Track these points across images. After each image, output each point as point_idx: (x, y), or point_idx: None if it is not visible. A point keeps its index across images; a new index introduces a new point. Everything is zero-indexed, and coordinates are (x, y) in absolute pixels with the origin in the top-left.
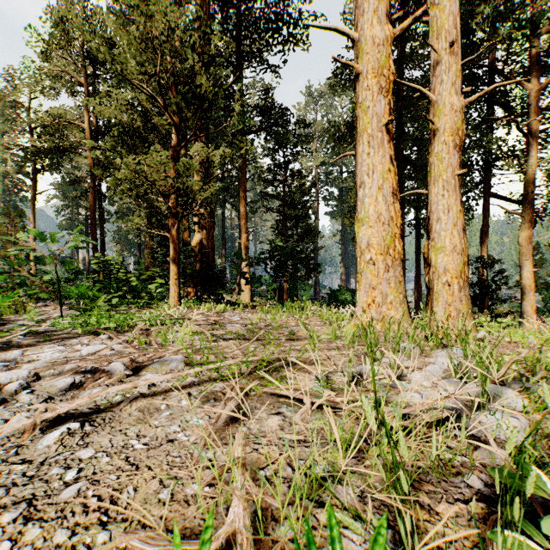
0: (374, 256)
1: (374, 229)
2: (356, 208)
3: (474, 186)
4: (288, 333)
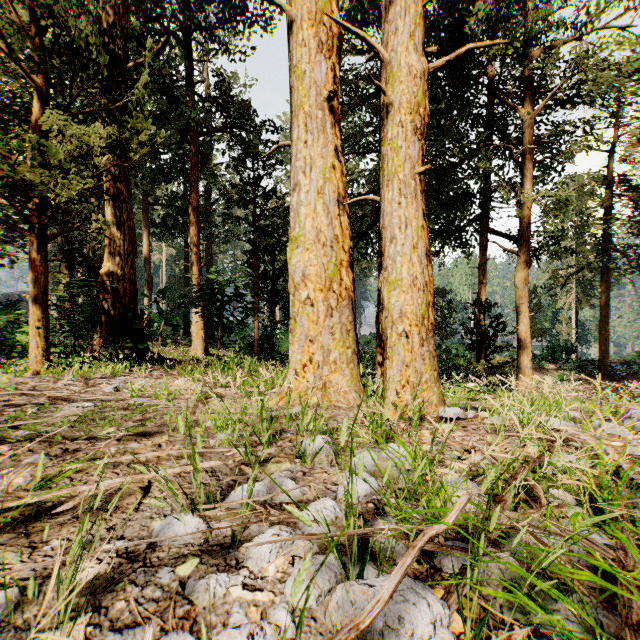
0: (312, 293)
1: (312, 252)
2: None
3: (472, 219)
4: (159, 417)
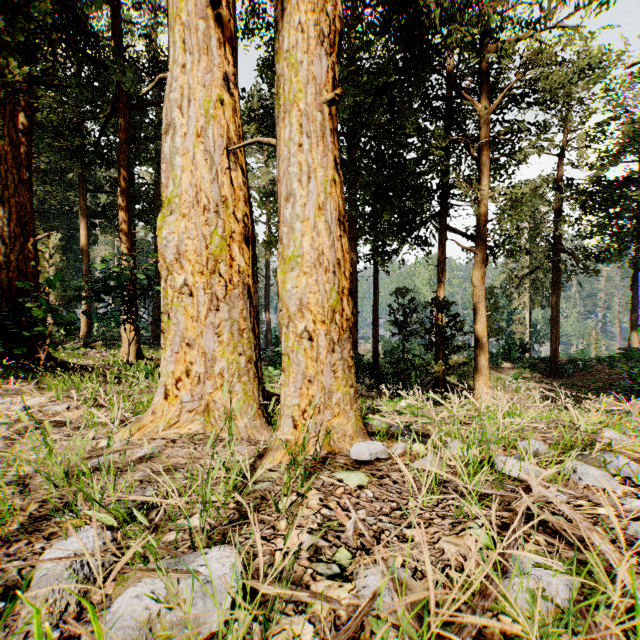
0: (190, 277)
1: (190, 220)
2: None
3: (431, 216)
4: None
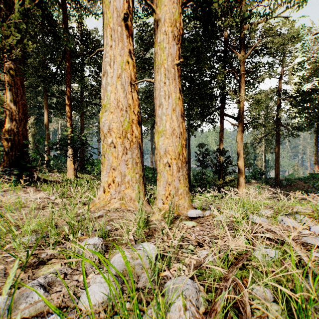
0: (114, 139)
1: (114, 114)
2: (153, 117)
3: (216, 108)
4: None
